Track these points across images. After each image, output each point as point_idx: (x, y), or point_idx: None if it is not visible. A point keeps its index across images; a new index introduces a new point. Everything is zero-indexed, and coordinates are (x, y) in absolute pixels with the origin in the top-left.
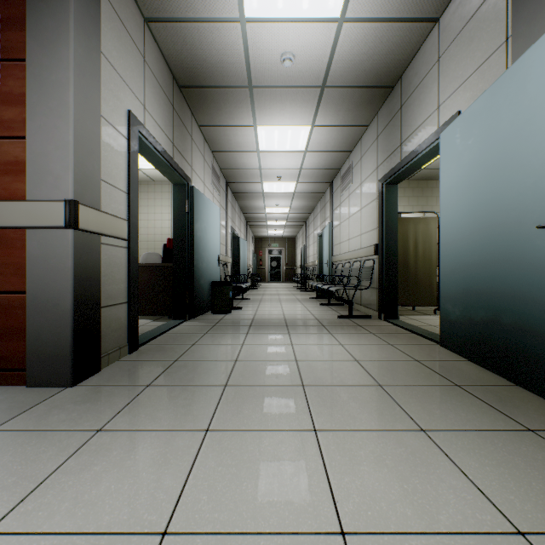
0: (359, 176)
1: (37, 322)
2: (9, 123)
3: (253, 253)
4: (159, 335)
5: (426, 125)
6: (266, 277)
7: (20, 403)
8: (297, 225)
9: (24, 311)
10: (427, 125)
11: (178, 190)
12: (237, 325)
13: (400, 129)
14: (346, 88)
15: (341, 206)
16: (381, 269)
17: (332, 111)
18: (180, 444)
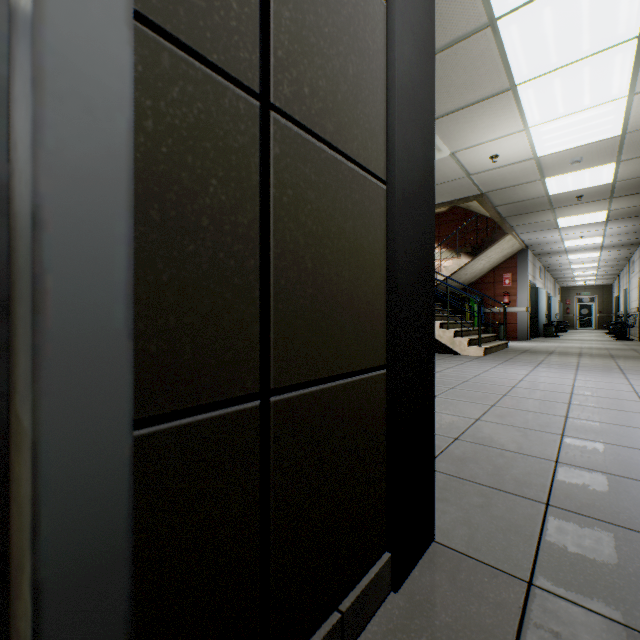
0: (635, 270)
1: (519, 329)
2: (512, 293)
3: (558, 302)
4: (531, 339)
5: None
6: (574, 324)
7: (521, 341)
8: (609, 277)
9: (515, 327)
10: None
11: (531, 289)
12: (559, 339)
13: None
14: (613, 246)
15: (631, 280)
16: (638, 319)
17: (609, 249)
18: (557, 343)
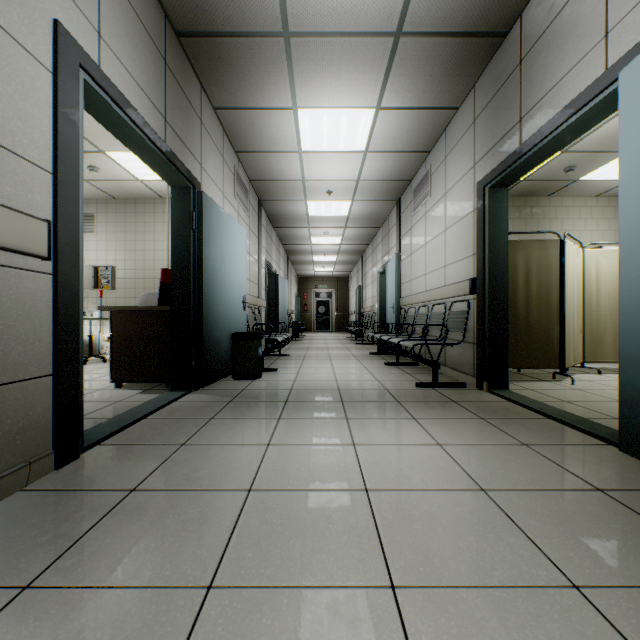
0: (443, 184)
1: None
2: None
3: (296, 296)
4: (134, 423)
5: (576, 74)
6: (313, 325)
7: None
8: (351, 260)
9: None
10: (580, 73)
11: (178, 196)
12: (265, 401)
13: (519, 95)
14: (432, 36)
15: (412, 230)
16: (483, 315)
17: (408, 82)
18: None
